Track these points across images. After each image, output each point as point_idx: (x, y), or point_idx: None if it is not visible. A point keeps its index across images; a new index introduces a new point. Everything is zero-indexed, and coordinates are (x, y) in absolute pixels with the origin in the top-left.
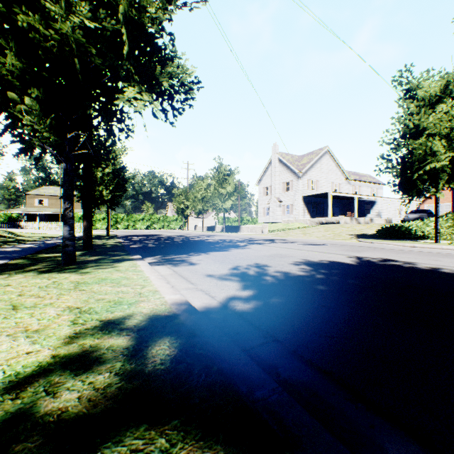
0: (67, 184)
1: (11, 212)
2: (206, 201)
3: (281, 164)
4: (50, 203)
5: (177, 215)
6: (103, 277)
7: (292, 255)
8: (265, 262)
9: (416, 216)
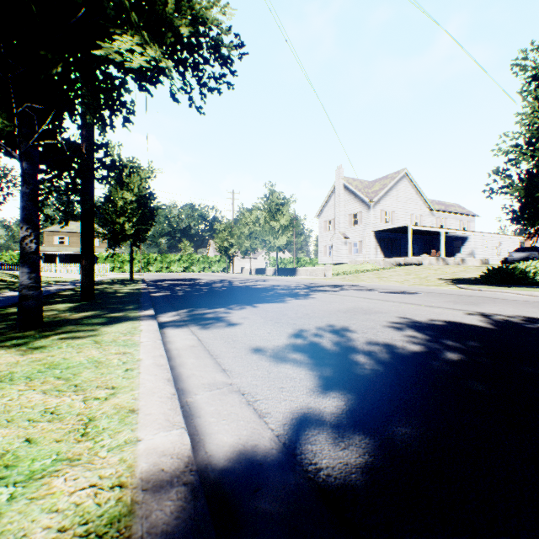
0: (26, 197)
1: None
2: (254, 238)
3: (347, 192)
4: (72, 241)
5: (220, 255)
6: (55, 361)
7: (380, 310)
8: (344, 322)
9: (524, 255)
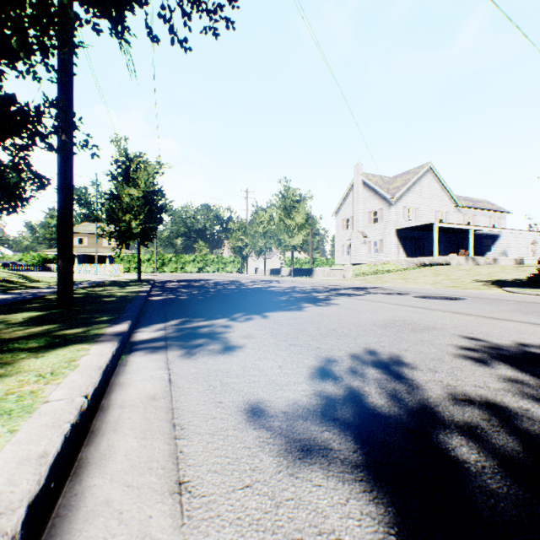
0: None
1: (48, 253)
2: (268, 237)
3: (366, 189)
4: (90, 242)
5: (234, 255)
6: None
7: (431, 325)
8: (390, 345)
9: None
